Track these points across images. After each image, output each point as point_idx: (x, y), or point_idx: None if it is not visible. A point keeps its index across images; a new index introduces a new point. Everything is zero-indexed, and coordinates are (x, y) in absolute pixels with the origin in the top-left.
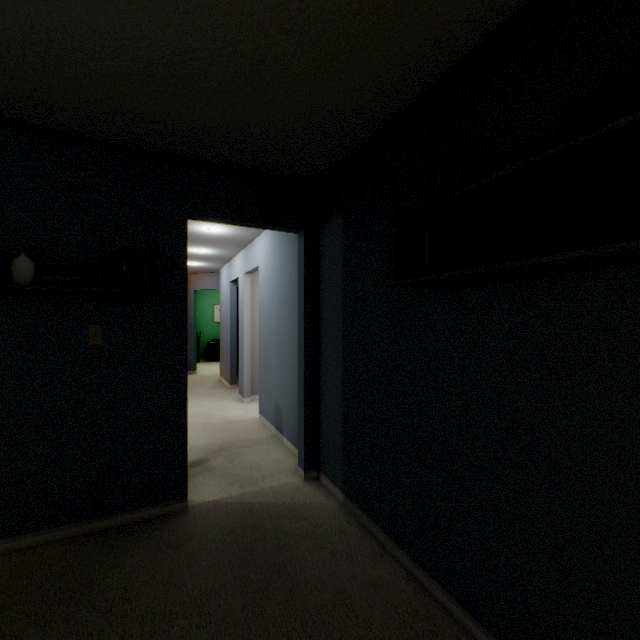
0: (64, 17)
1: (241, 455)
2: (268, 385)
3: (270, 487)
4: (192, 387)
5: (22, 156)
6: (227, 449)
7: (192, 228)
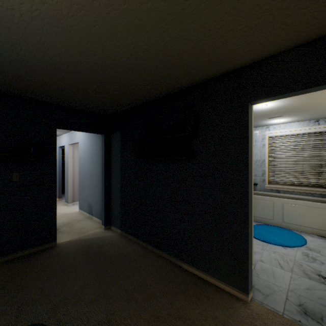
0: (31, 74)
1: (75, 225)
2: (84, 196)
3: (91, 233)
4: None
5: None
6: (67, 224)
7: None
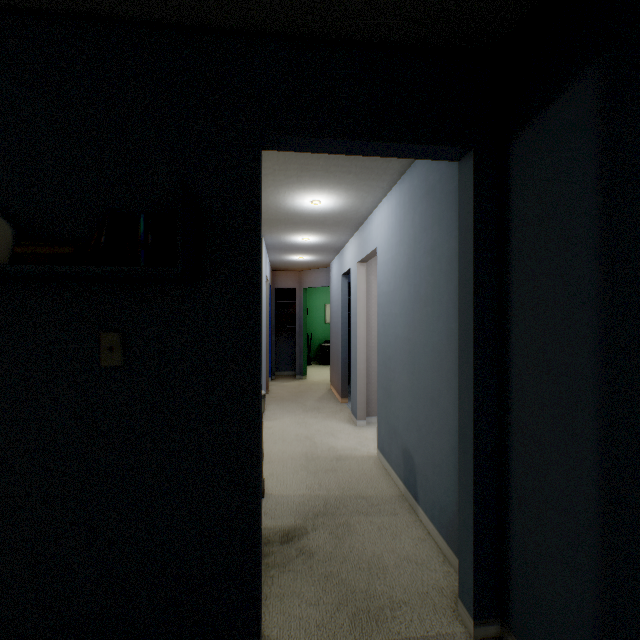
0: None
1: (353, 532)
2: (391, 415)
3: None
4: (299, 396)
5: (7, 59)
6: (333, 513)
7: (291, 203)
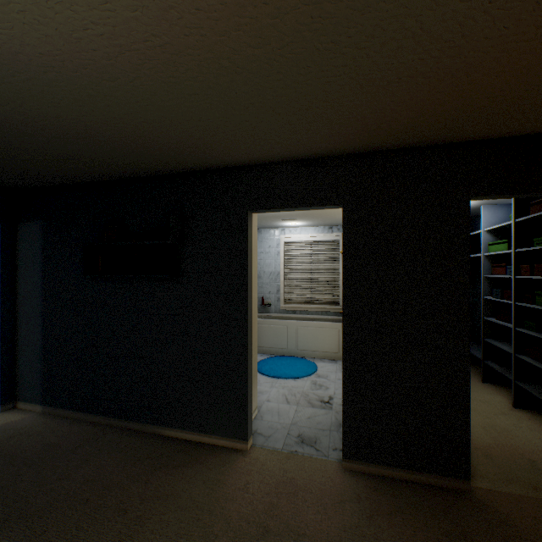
0: None
1: None
2: None
3: None
4: None
5: None
6: None
7: None
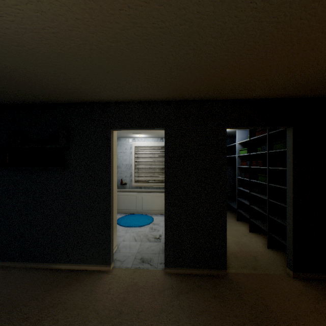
0: None
1: None
2: None
3: None
4: None
5: None
6: None
7: None
